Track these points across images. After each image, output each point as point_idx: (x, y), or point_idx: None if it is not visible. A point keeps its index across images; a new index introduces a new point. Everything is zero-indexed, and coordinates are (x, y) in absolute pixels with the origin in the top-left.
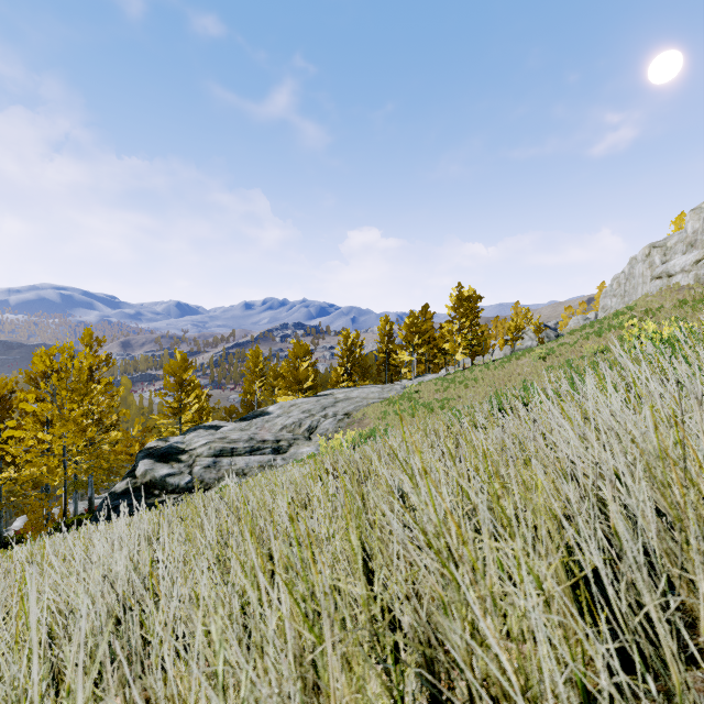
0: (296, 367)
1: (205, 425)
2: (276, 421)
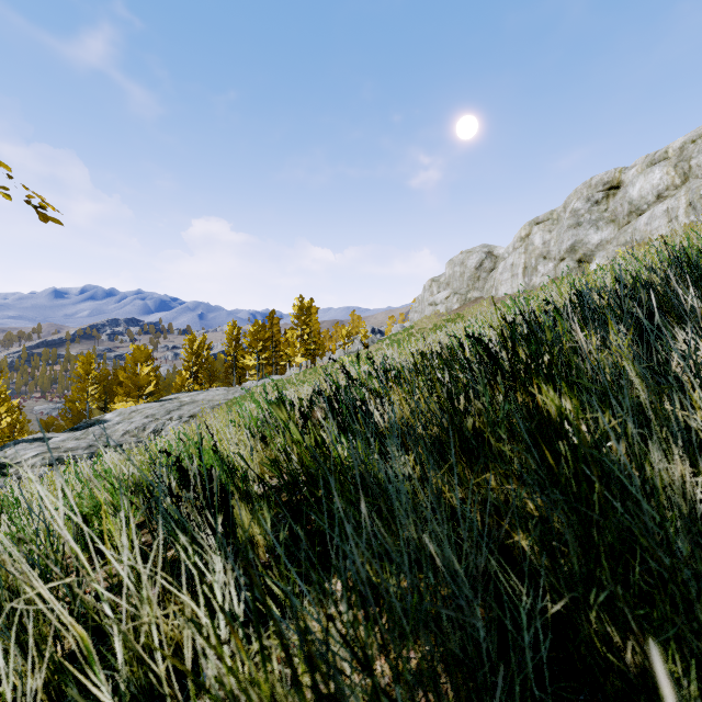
0: (136, 373)
1: (26, 438)
2: (117, 428)
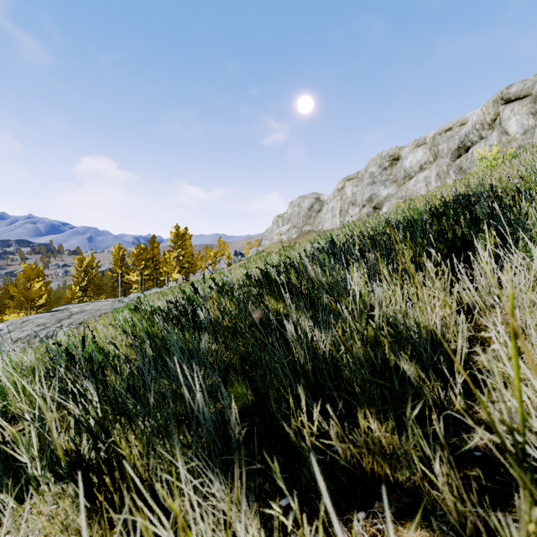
0: (27, 288)
1: None
2: (9, 336)
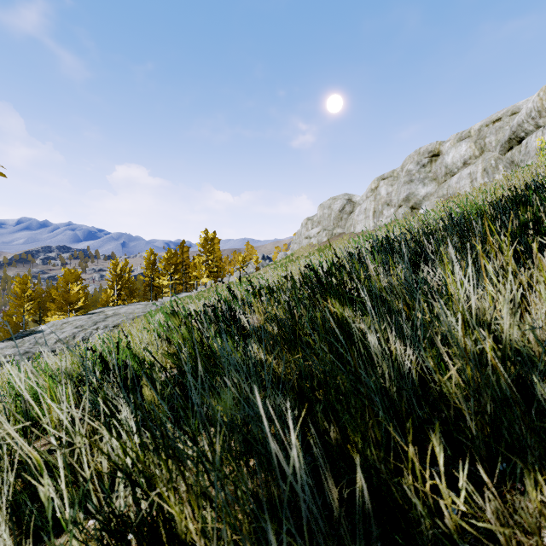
0: (67, 291)
1: None
2: (50, 337)
